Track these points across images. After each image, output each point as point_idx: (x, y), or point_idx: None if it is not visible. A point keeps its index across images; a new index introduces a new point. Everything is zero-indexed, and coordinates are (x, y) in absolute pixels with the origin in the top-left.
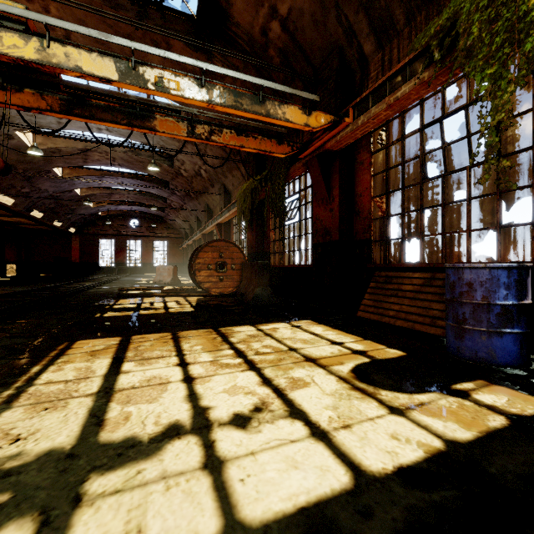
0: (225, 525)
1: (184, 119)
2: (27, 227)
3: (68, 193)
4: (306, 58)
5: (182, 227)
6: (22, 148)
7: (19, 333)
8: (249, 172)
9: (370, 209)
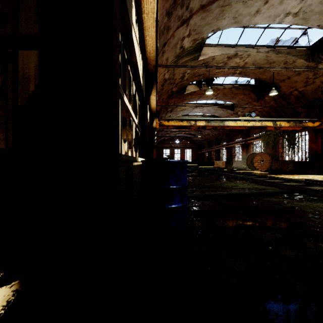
0: None
1: None
2: None
3: (166, 132)
4: (306, 99)
5: (201, 142)
6: None
7: None
8: None
9: None
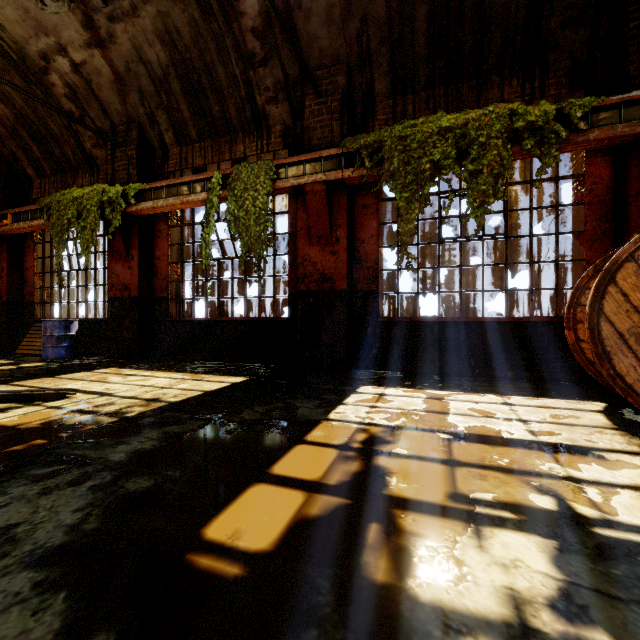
0: None
1: None
2: None
3: None
4: None
5: None
6: None
7: None
8: None
9: (34, 281)
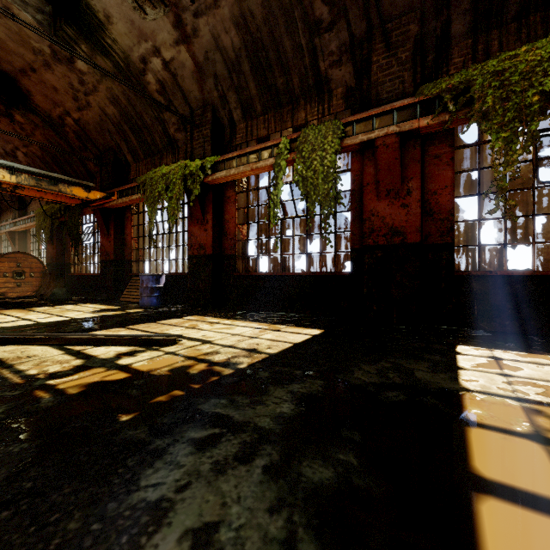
0: (38, 323)
1: None
2: None
3: None
4: (94, 144)
5: None
6: None
7: None
8: None
9: (132, 244)
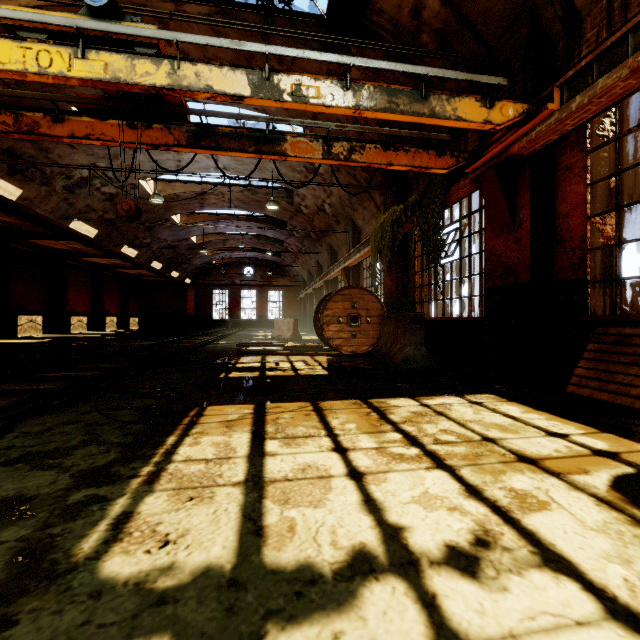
0: None
1: (319, 138)
2: (148, 279)
3: (184, 241)
4: (476, 36)
5: (299, 274)
6: (145, 197)
7: (149, 393)
8: (386, 200)
9: (585, 234)
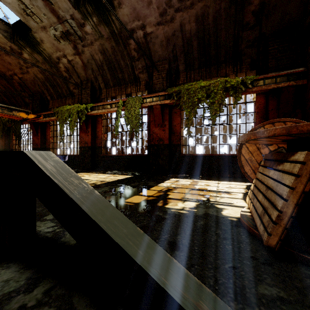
0: None
1: None
2: None
3: None
4: (29, 89)
5: None
6: None
7: None
8: None
9: (50, 140)
